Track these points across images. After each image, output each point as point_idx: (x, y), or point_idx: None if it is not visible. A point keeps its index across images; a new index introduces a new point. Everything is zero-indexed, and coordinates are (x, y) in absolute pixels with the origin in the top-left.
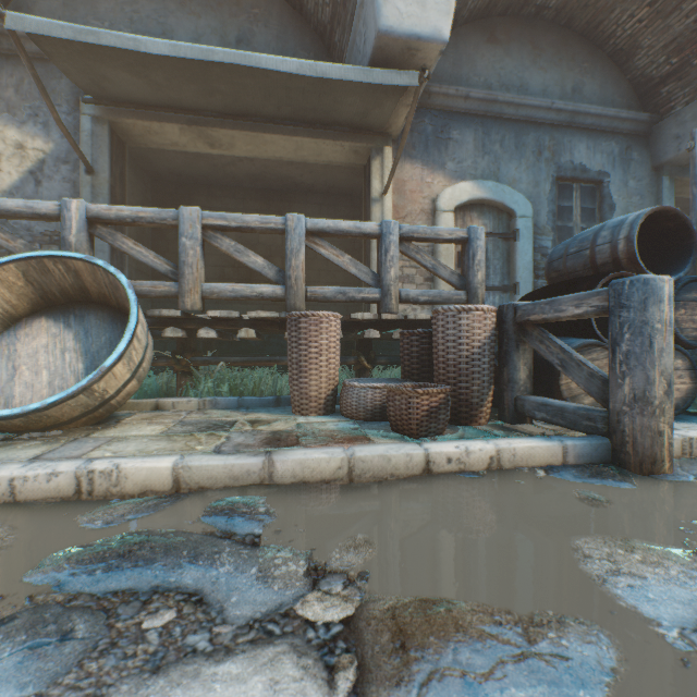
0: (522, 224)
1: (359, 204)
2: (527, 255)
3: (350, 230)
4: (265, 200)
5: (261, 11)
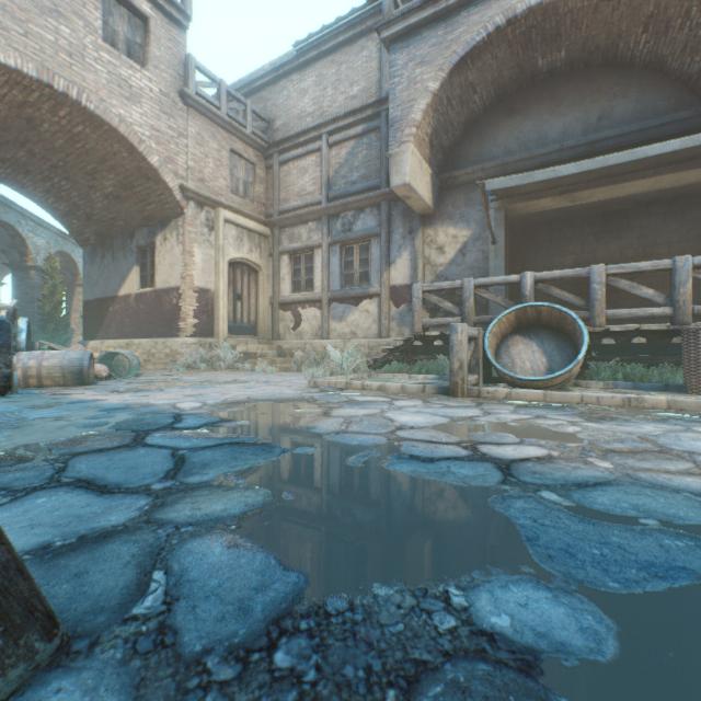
0: None
1: None
2: None
3: None
4: (600, 223)
5: (619, 87)
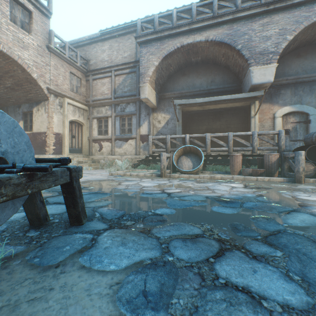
0: (312, 117)
1: (247, 111)
2: (314, 128)
3: (243, 134)
4: (214, 115)
5: (217, 72)
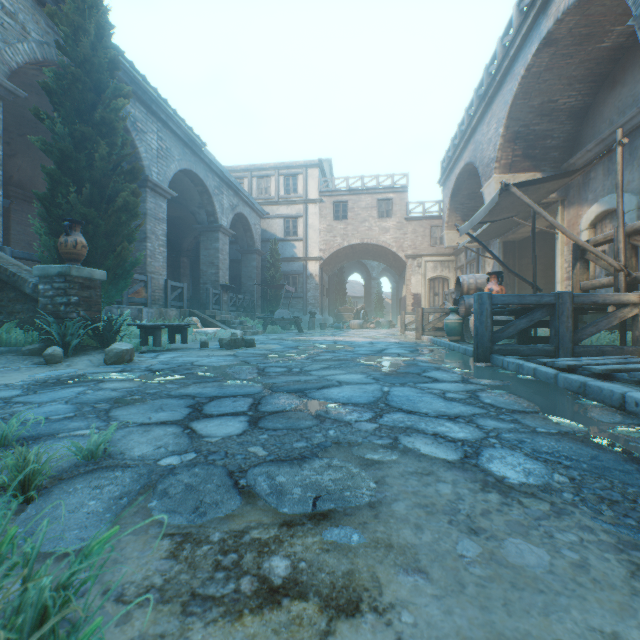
0: (627, 218)
1: None
2: None
3: None
4: None
5: None
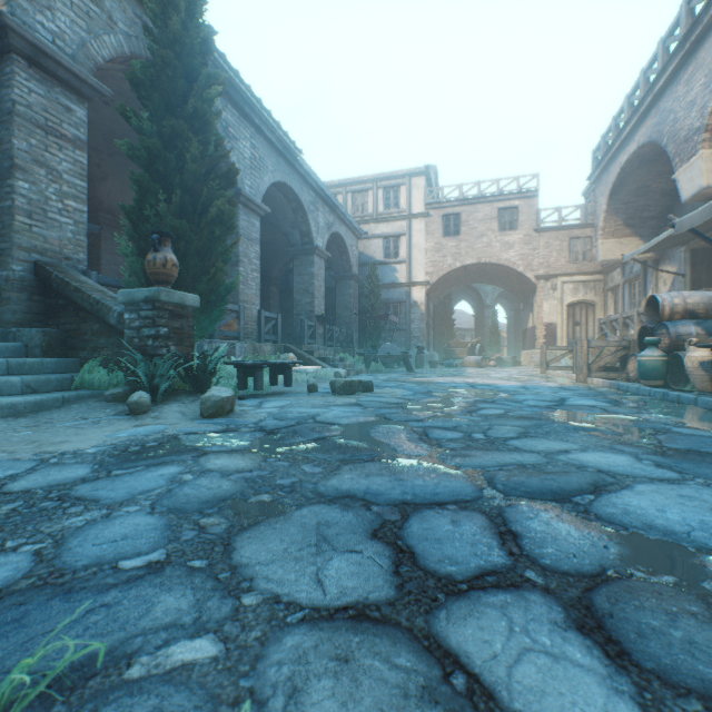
0: None
1: None
2: None
3: None
4: None
5: None
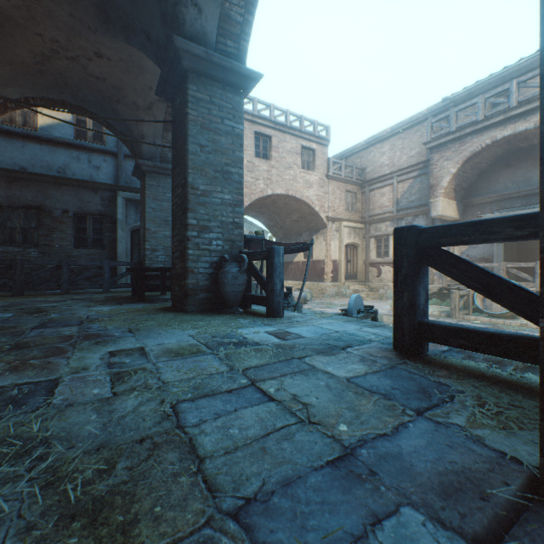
0: None
1: None
2: None
3: None
4: None
5: None
